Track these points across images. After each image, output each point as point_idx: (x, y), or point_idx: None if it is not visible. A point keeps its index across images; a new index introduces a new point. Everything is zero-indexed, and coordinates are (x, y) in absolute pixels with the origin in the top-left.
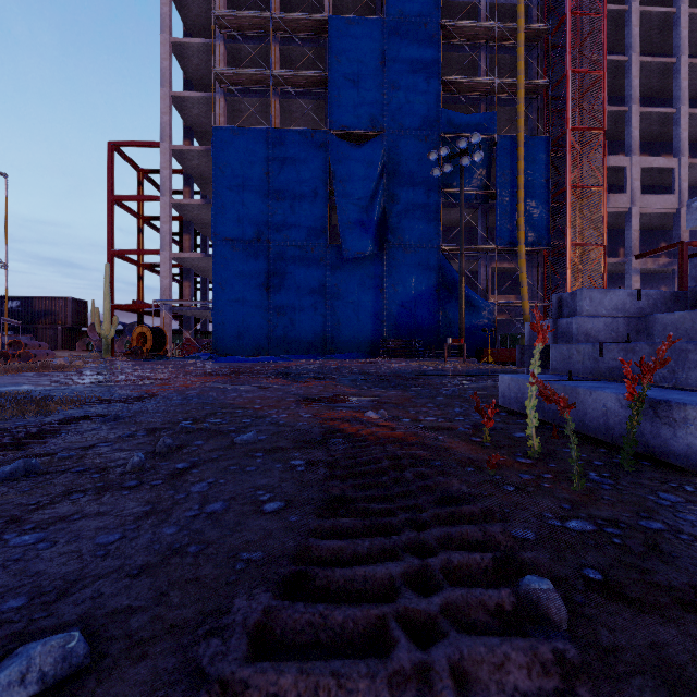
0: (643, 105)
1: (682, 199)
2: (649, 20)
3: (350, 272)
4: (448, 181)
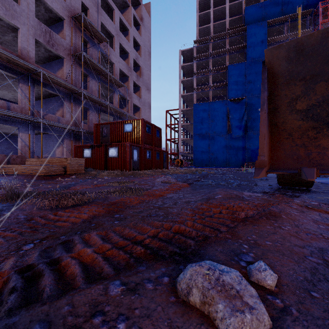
0: None
1: None
2: None
3: (234, 141)
4: None
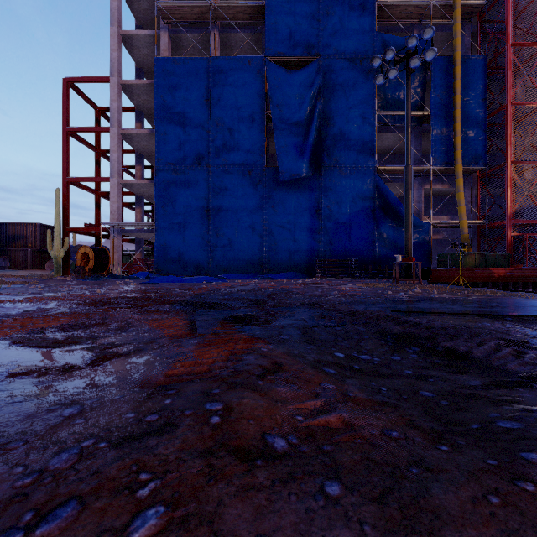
0: None
1: None
2: None
3: (286, 194)
4: (382, 104)
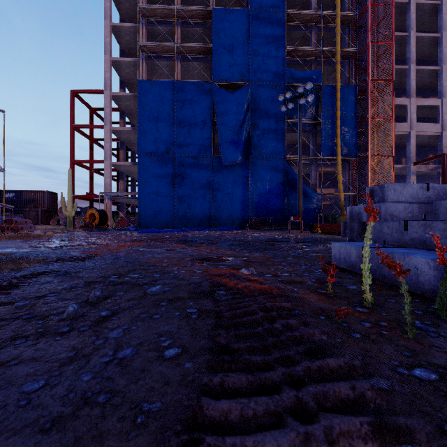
0: (417, 64)
1: (444, 126)
2: (422, 9)
3: (226, 174)
4: (290, 114)
